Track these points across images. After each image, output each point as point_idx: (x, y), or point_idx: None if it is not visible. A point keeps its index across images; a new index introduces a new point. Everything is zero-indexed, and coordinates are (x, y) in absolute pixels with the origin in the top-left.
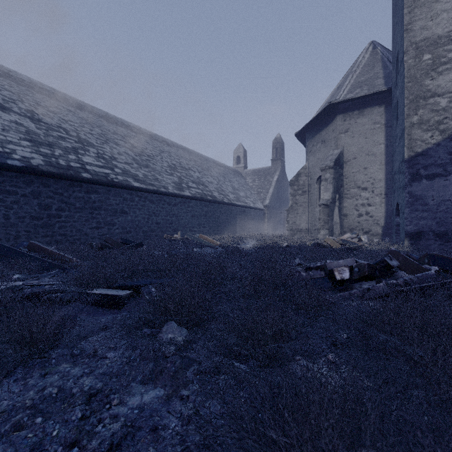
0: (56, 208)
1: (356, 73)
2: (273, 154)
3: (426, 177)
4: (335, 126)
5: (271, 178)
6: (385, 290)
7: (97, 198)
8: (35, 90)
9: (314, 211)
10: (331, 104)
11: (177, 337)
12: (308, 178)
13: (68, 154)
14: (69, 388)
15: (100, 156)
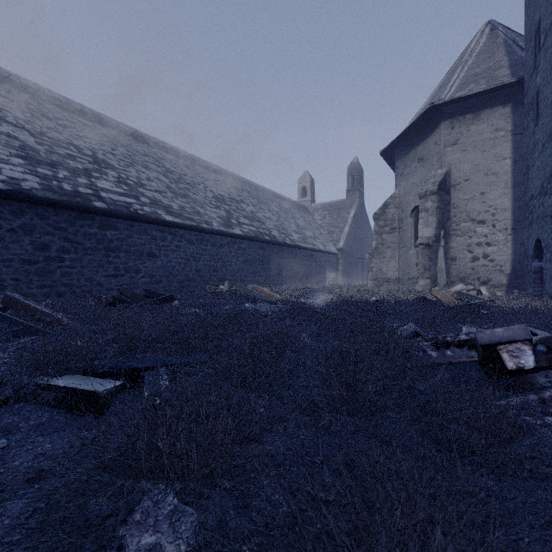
0: (58, 249)
1: (467, 64)
2: (349, 183)
3: None
4: (438, 136)
5: (346, 214)
6: None
7: (115, 236)
8: (43, 99)
9: (407, 254)
10: (434, 106)
11: (166, 544)
12: (399, 210)
13: (76, 177)
14: None
15: (122, 181)
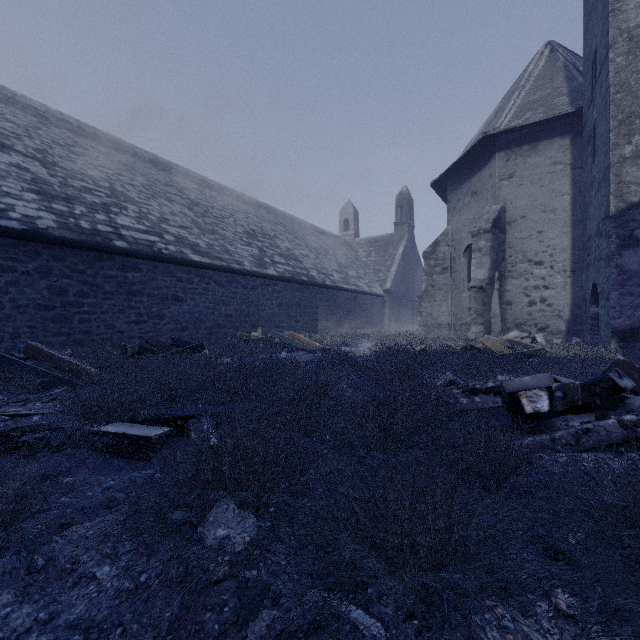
0: (75, 293)
1: (525, 90)
2: (397, 215)
3: None
4: (492, 169)
5: (394, 250)
6: (617, 434)
7: (138, 278)
8: (52, 123)
9: (460, 297)
10: (487, 135)
11: (235, 535)
12: (451, 248)
13: (94, 212)
14: None
15: (143, 216)
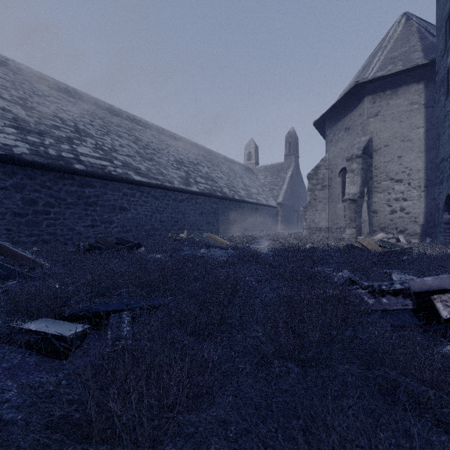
0: (44, 204)
1: (387, 49)
2: (286, 149)
3: None
4: (362, 109)
5: (284, 174)
6: None
7: (93, 193)
8: (34, 80)
9: (336, 208)
10: (358, 83)
11: None
12: (329, 171)
13: (60, 143)
14: None
15: (99, 147)
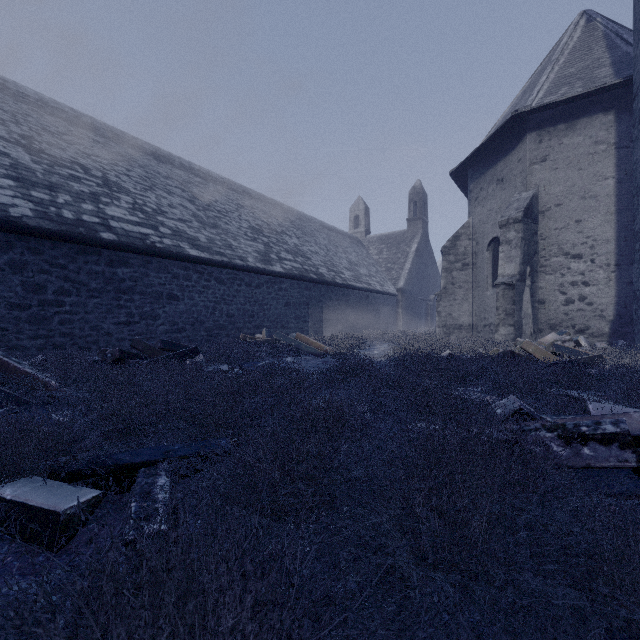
0: (55, 290)
1: (558, 63)
2: (410, 211)
3: None
4: (522, 152)
5: (407, 247)
6: None
7: (128, 275)
8: (45, 111)
9: (483, 296)
10: (517, 114)
11: None
12: (473, 242)
13: (80, 202)
14: None
15: (138, 208)
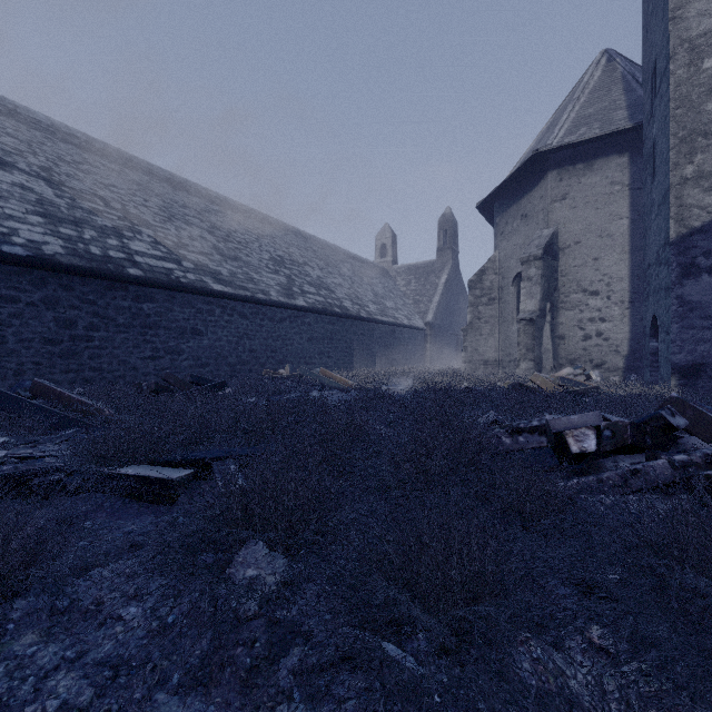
0: (85, 326)
1: (579, 102)
2: (440, 240)
3: (708, 270)
4: (544, 189)
5: (436, 278)
6: (668, 474)
7: (153, 310)
8: (58, 137)
9: (509, 331)
10: (538, 153)
11: (265, 575)
12: (499, 277)
13: (105, 237)
14: (20, 703)
15: (159, 241)
